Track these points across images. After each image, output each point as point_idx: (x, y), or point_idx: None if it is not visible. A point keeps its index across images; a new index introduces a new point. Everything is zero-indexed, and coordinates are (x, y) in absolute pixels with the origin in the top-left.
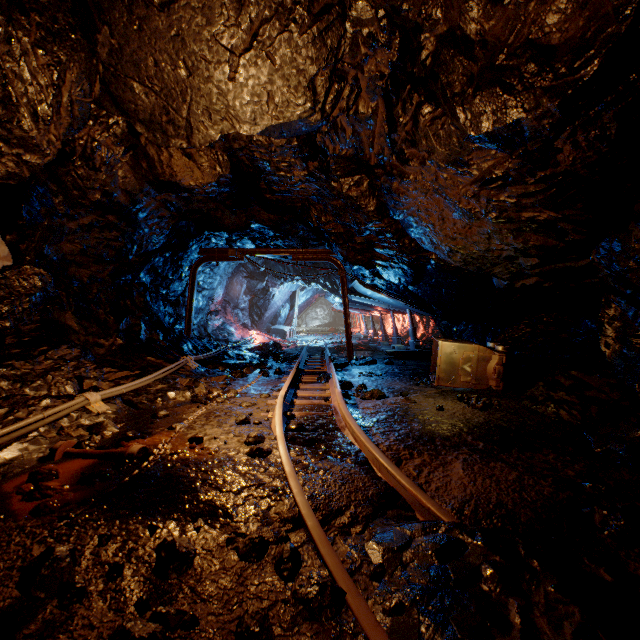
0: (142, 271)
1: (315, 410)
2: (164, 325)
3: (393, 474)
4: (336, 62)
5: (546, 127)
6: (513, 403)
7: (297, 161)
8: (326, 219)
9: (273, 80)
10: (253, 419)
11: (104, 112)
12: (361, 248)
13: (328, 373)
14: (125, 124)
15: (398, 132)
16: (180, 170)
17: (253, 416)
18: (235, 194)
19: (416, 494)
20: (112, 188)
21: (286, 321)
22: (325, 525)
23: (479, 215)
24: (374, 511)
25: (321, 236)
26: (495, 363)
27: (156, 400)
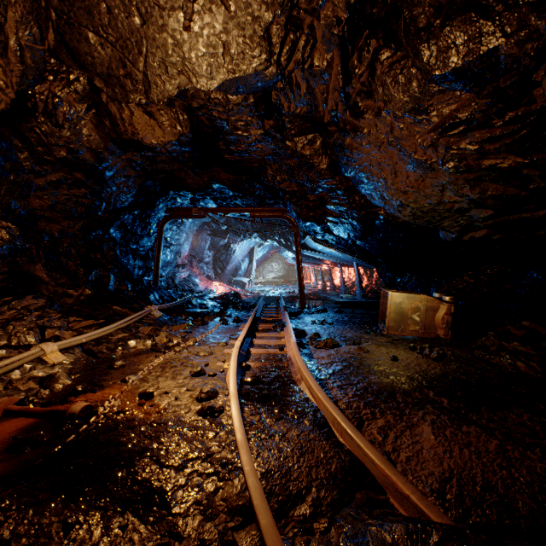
0: (112, 227)
1: (270, 360)
2: (133, 277)
3: (359, 444)
4: (292, 8)
5: (529, 53)
6: (465, 353)
7: (253, 119)
8: (281, 178)
9: (228, 29)
10: (208, 370)
11: (64, 68)
12: (313, 205)
13: (283, 321)
14: (86, 81)
15: (353, 84)
16: (141, 128)
17: (209, 367)
18: (196, 155)
19: (389, 475)
20: (77, 145)
21: (245, 273)
22: (282, 518)
23: (435, 165)
24: (340, 495)
25: (276, 195)
26: (443, 313)
27: (116, 349)
